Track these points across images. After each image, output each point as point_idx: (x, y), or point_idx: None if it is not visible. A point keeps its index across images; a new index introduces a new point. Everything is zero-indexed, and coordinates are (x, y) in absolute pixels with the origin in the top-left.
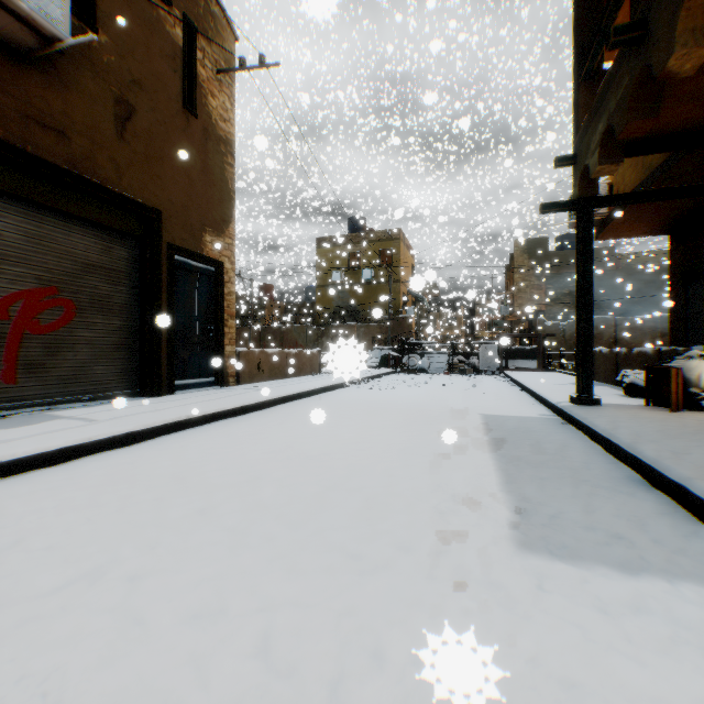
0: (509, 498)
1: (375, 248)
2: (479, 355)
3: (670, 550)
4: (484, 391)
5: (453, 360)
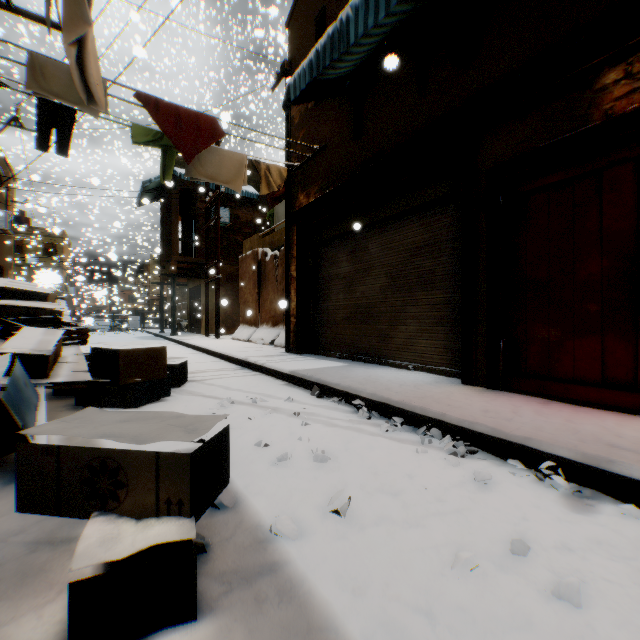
0: (142, 339)
1: (41, 240)
2: (129, 322)
3: (158, 339)
4: (135, 334)
5: (115, 324)
